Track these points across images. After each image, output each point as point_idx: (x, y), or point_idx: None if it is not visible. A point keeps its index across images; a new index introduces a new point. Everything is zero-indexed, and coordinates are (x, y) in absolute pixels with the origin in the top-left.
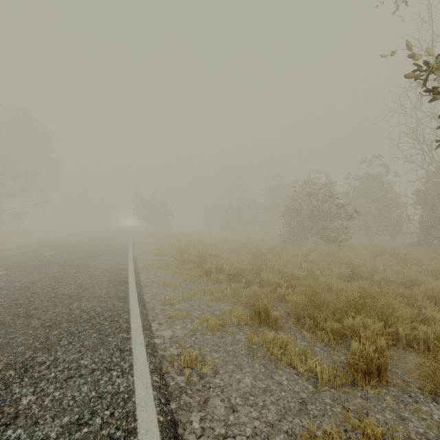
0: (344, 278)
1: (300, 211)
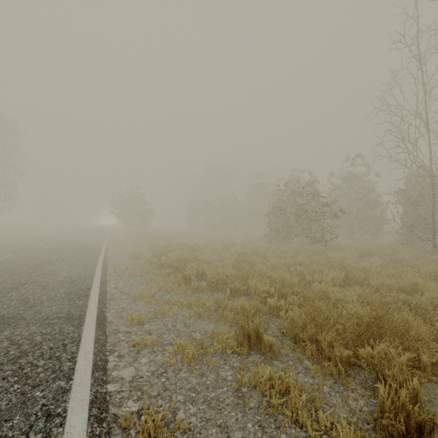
0: (337, 283)
1: (285, 210)
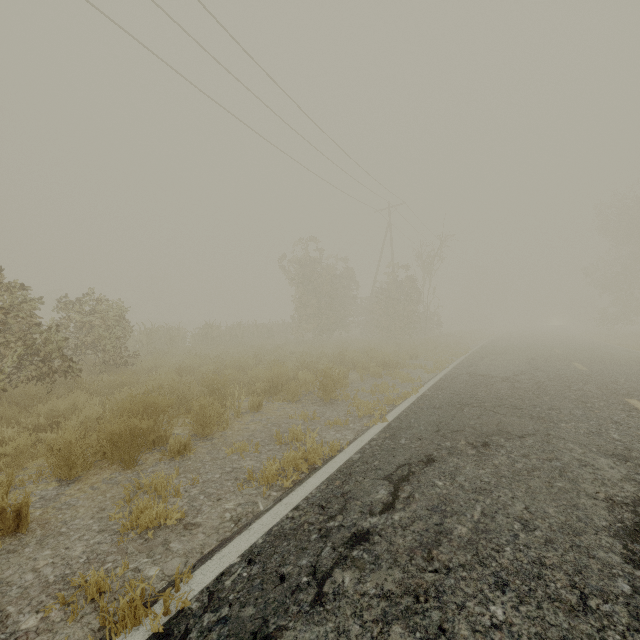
0: None
1: None
